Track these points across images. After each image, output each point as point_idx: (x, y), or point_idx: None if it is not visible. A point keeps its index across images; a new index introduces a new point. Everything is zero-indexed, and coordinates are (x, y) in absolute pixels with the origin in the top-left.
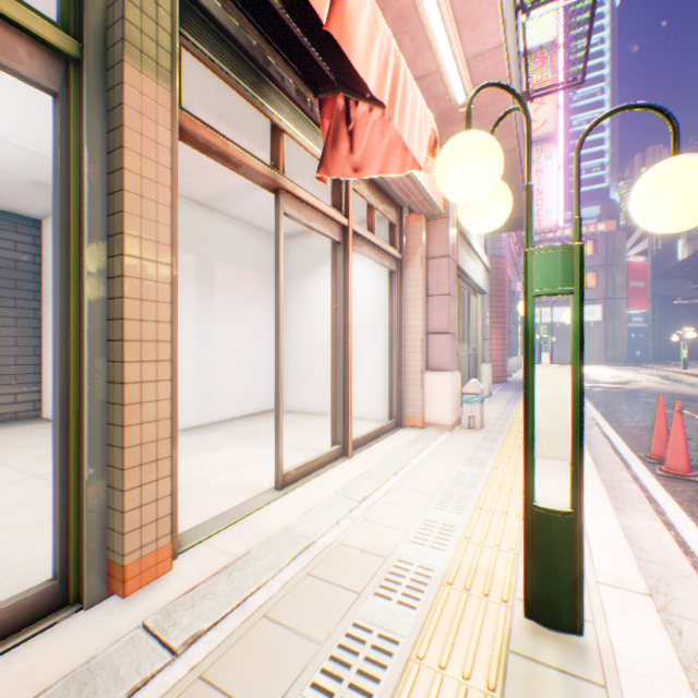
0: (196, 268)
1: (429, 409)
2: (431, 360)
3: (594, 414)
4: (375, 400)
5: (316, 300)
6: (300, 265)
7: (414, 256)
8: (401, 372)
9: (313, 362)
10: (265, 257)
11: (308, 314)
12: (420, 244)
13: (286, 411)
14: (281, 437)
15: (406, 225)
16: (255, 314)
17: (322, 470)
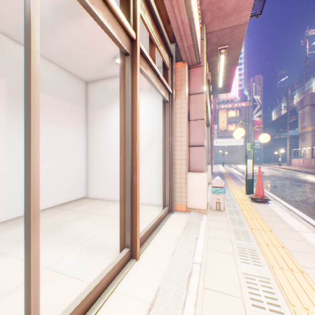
0: (8, 90)
1: (190, 198)
2: (191, 164)
3: (267, 192)
4: (152, 191)
5: (112, 124)
6: (101, 101)
7: (181, 92)
8: (172, 173)
9: (109, 166)
10: (75, 94)
11: (106, 133)
12: (185, 83)
13: (91, 199)
14: (35, 293)
15: (175, 70)
16: (67, 132)
17: (107, 293)
